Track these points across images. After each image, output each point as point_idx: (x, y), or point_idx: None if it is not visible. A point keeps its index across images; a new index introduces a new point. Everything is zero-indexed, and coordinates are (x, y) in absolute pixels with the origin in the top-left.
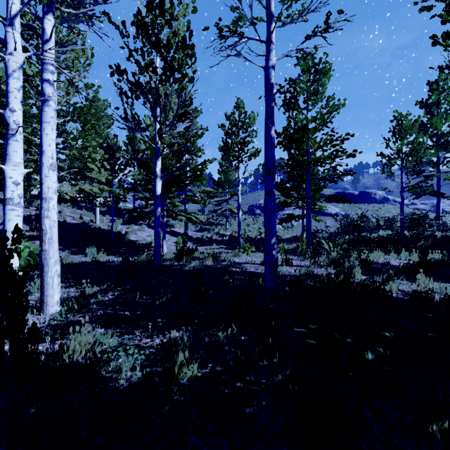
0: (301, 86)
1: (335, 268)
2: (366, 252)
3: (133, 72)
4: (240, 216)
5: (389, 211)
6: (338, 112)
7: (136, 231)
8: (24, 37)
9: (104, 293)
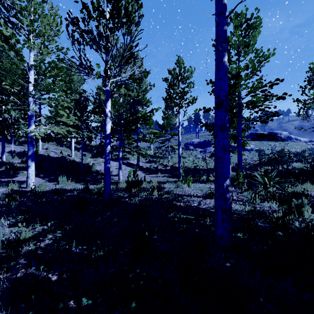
0: (235, 39)
1: (281, 206)
2: (298, 185)
3: (83, 17)
4: (180, 152)
5: (293, 147)
6: (268, 61)
7: (101, 163)
8: (5, 7)
9: (43, 236)
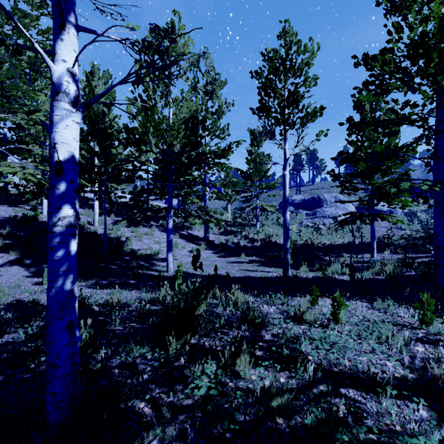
0: None
1: None
2: None
3: None
4: (287, 219)
5: None
6: None
7: (142, 236)
8: None
9: None
